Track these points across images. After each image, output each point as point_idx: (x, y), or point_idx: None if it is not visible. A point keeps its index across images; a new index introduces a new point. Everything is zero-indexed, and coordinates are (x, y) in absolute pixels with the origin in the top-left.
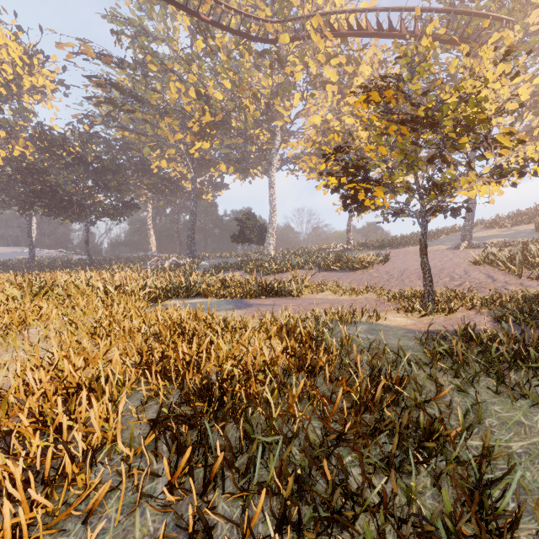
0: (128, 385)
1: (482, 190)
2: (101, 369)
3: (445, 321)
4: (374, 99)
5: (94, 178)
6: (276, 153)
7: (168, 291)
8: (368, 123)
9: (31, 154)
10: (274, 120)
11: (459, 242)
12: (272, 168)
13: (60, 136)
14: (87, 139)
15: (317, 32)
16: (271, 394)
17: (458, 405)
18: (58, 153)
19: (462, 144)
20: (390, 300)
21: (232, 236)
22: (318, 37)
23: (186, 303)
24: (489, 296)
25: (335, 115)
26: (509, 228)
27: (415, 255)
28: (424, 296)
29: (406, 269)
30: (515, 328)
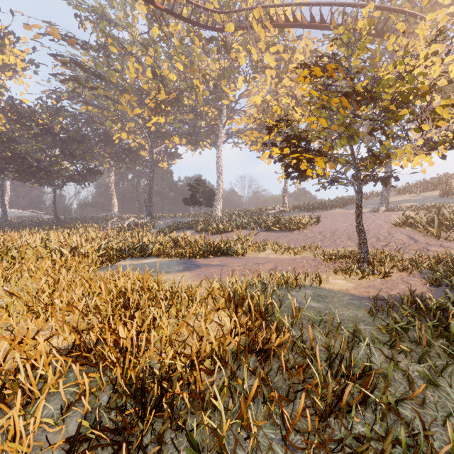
0: (49, 384)
1: (415, 161)
2: (20, 362)
3: (383, 284)
4: (316, 73)
5: (61, 147)
6: (223, 128)
7: (123, 252)
8: (301, 103)
9: (3, 125)
10: (220, 99)
11: (378, 205)
12: (219, 140)
13: (29, 109)
14: (54, 112)
15: (258, 22)
16: (219, 393)
17: (447, 418)
18: (27, 124)
19: (401, 116)
20: (326, 260)
21: (184, 199)
22: (259, 27)
23: (139, 264)
24: (417, 258)
25: (273, 96)
26: (417, 194)
27: (342, 217)
28: (359, 258)
29: (336, 230)
30: (452, 292)
